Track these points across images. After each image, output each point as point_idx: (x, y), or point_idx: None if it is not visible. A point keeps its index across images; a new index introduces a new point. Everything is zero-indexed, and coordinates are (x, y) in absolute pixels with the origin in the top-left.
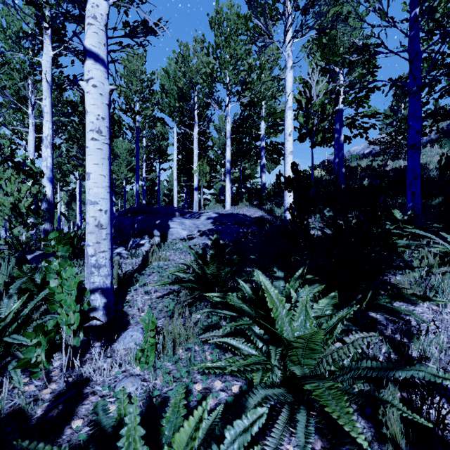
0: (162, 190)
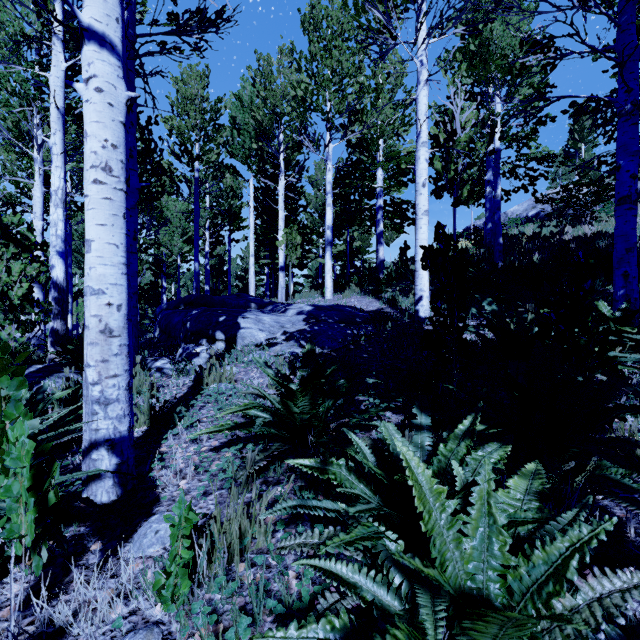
0: (234, 271)
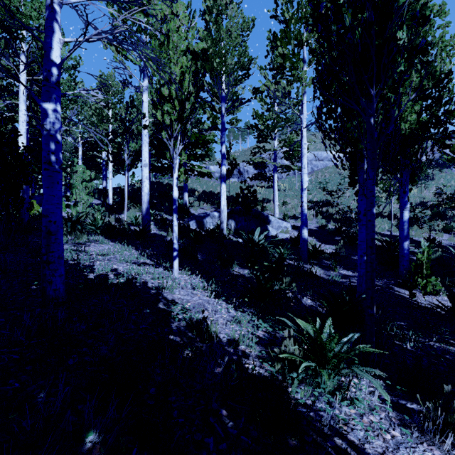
0: None
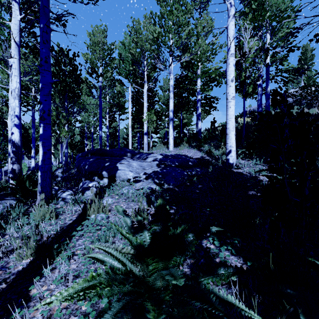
0: (122, 135)
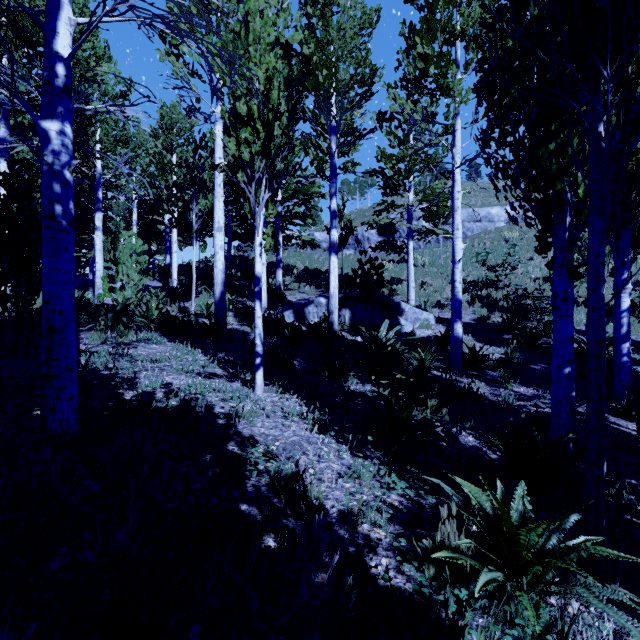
0: None
